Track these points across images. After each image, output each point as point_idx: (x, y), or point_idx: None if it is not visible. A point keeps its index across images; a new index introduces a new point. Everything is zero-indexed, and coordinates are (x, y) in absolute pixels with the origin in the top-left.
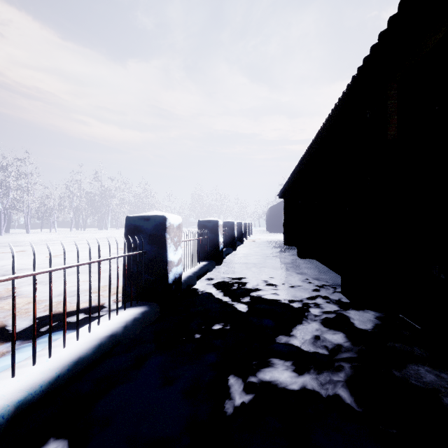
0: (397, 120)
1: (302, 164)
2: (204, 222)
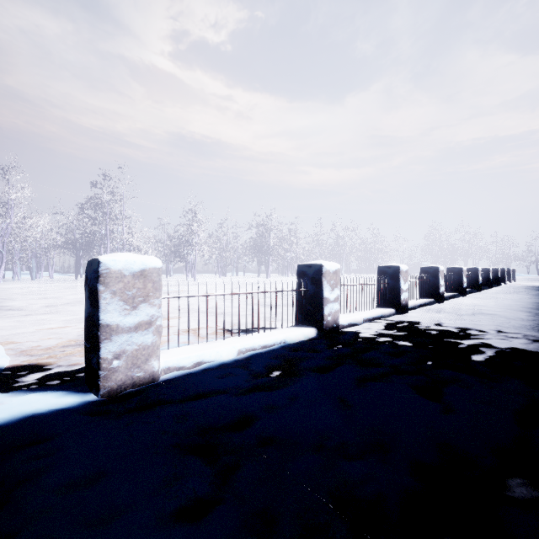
0: None
1: None
2: (469, 268)
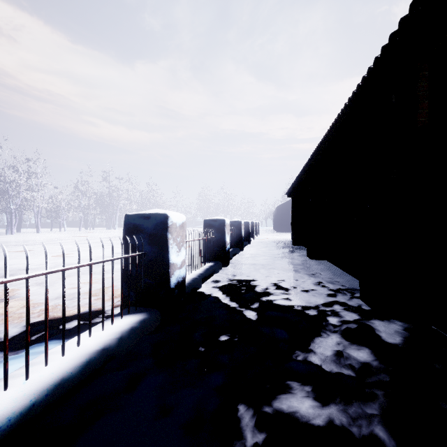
0: (428, 104)
1: (312, 161)
2: (210, 221)
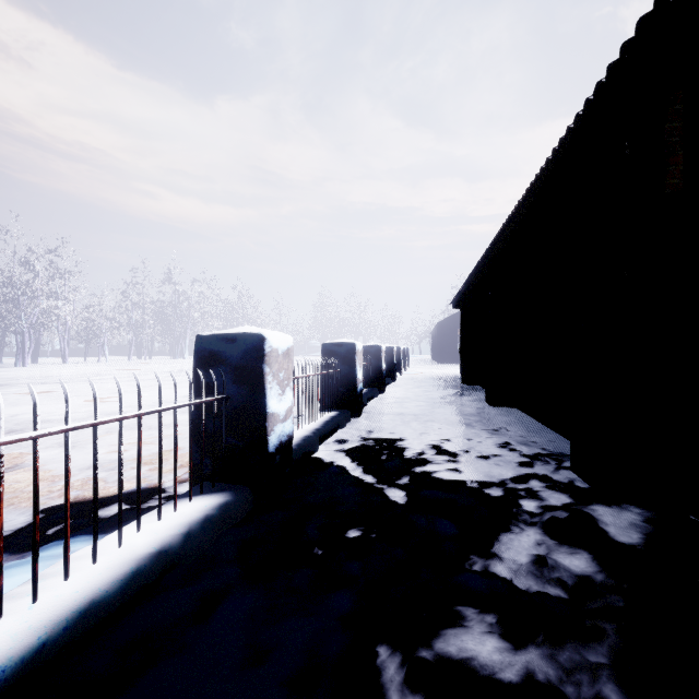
0: (683, 157)
1: (494, 250)
2: (332, 346)
